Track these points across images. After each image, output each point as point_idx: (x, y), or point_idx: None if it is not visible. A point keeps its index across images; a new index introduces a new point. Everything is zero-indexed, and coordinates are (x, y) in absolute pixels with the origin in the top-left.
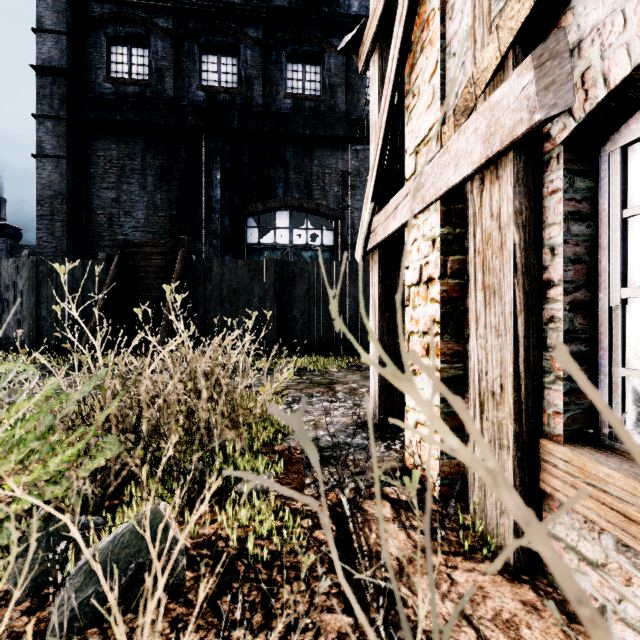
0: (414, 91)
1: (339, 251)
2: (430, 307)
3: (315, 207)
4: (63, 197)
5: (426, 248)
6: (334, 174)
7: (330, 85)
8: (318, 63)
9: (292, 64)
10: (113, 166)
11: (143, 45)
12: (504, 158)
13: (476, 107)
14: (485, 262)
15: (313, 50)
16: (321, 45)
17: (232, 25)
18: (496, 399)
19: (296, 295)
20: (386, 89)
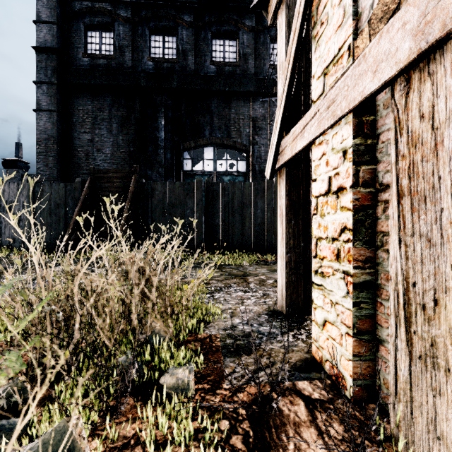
0: (322, 19)
1: (250, 176)
2: (340, 215)
3: (232, 144)
4: (54, 139)
5: (336, 160)
6: (246, 119)
7: (243, 54)
8: (235, 38)
9: (216, 40)
10: (89, 117)
11: (110, 30)
12: (440, 50)
13: (399, 7)
14: (412, 166)
15: (231, 29)
16: (237, 25)
17: (172, 13)
18: (427, 313)
19: (218, 207)
20: (295, 23)
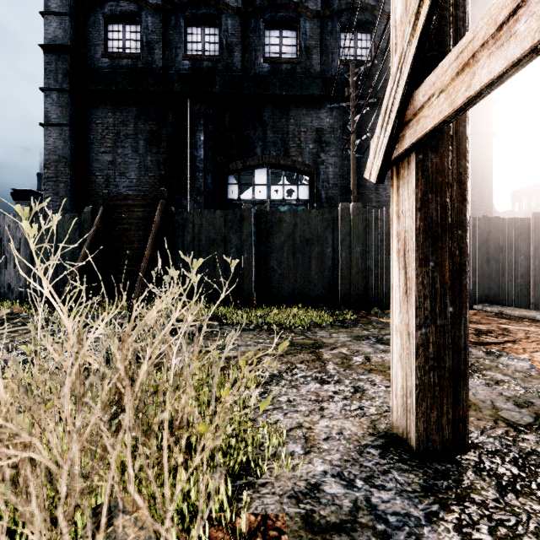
0: None
1: (314, 205)
2: None
3: (291, 164)
4: (66, 161)
5: None
6: (309, 132)
7: (305, 47)
8: (294, 28)
9: (270, 30)
10: (109, 132)
11: (135, 22)
12: None
13: None
14: None
15: (289, 15)
16: (297, 10)
17: None
18: None
19: (274, 245)
20: None
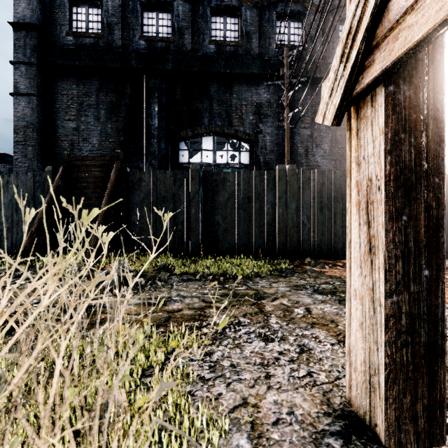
0: None
1: (253, 168)
2: None
3: (234, 132)
4: (34, 127)
5: None
6: (249, 105)
7: (246, 33)
8: (236, 15)
9: (215, 17)
10: (74, 102)
11: (97, 6)
12: None
13: None
14: None
15: (232, 4)
16: (239, 0)
17: None
18: None
19: (218, 202)
20: None
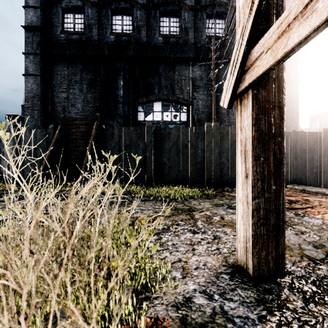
0: None
1: (190, 124)
2: None
3: (176, 99)
4: (38, 97)
5: None
6: (187, 79)
7: (185, 28)
8: (178, 16)
9: (163, 18)
10: (65, 79)
11: (81, 12)
12: None
13: None
14: None
15: (175, 8)
16: (179, 5)
17: None
18: None
19: (165, 148)
20: None
